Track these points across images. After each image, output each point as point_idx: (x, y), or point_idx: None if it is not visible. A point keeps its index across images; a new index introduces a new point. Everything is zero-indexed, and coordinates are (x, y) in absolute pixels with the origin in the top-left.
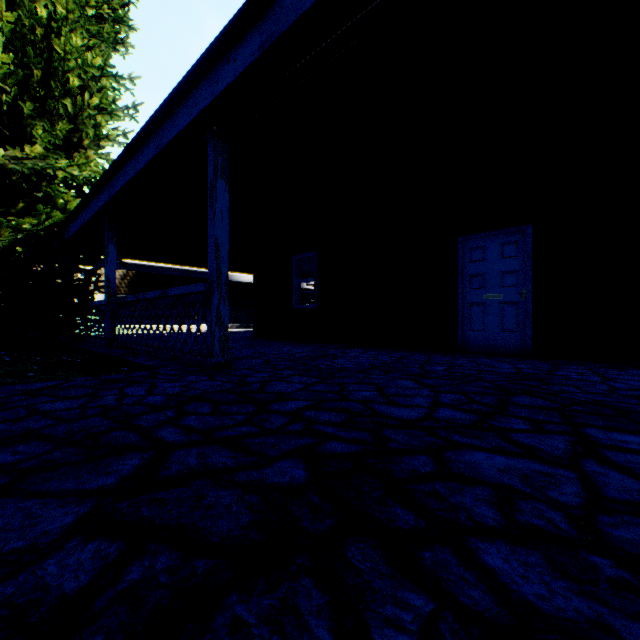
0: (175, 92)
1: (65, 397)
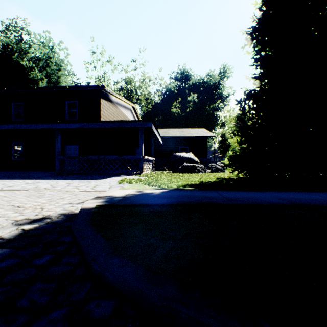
0: None
1: None
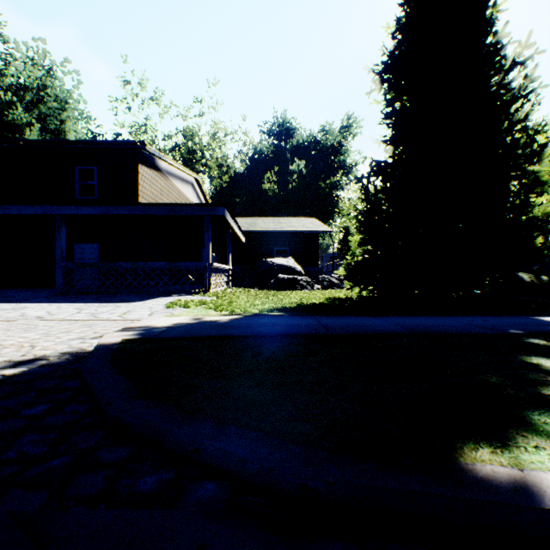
0: None
1: None
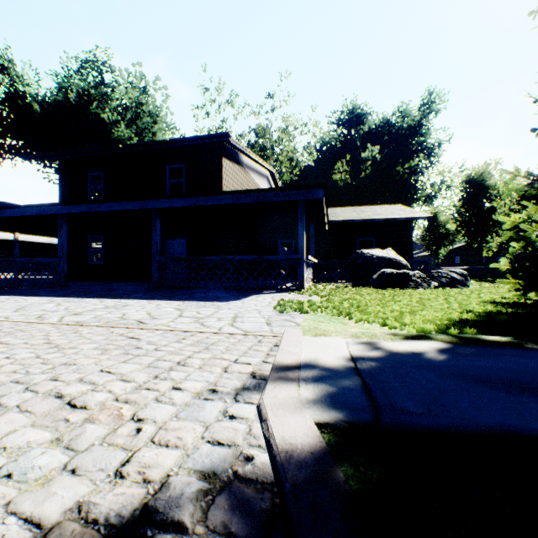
0: (53, 203)
1: (25, 290)
